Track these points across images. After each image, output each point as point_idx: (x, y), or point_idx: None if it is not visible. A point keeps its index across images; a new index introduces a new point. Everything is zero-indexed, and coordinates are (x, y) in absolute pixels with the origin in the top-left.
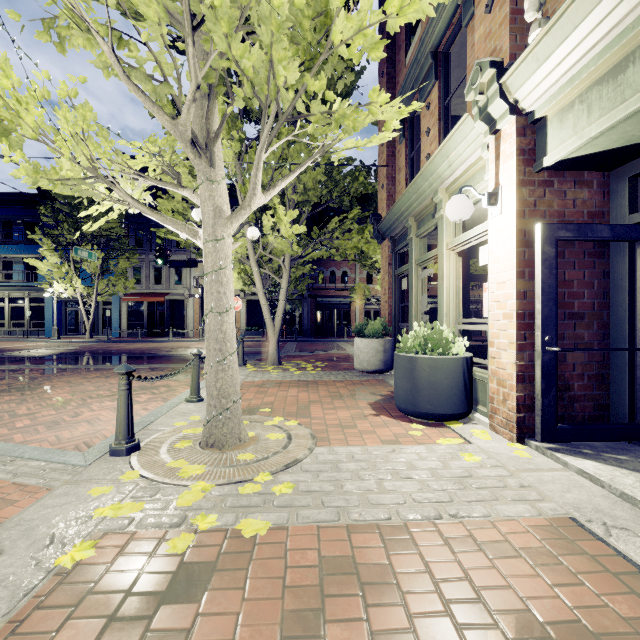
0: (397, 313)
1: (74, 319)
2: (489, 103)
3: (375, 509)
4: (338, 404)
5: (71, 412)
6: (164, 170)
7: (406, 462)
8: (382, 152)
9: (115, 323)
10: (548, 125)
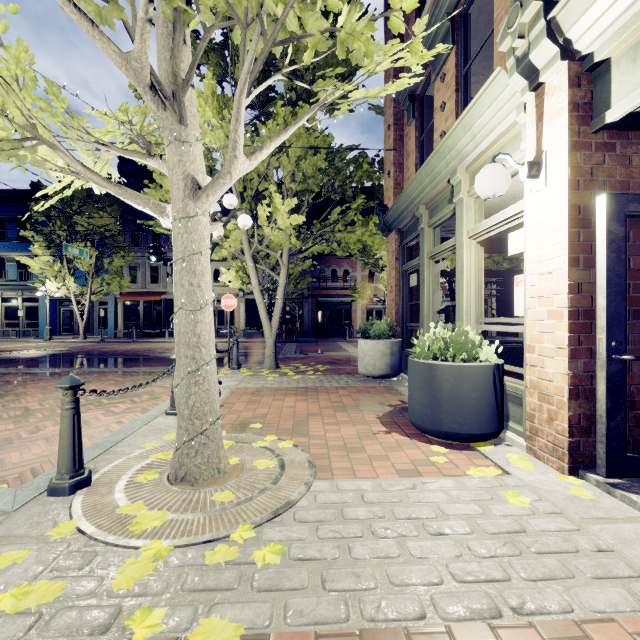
0: (405, 312)
1: (69, 319)
2: (531, 48)
3: (400, 596)
4: (341, 417)
5: (32, 426)
6: (133, 140)
7: (433, 506)
8: (388, 137)
9: (110, 323)
10: (613, 69)
